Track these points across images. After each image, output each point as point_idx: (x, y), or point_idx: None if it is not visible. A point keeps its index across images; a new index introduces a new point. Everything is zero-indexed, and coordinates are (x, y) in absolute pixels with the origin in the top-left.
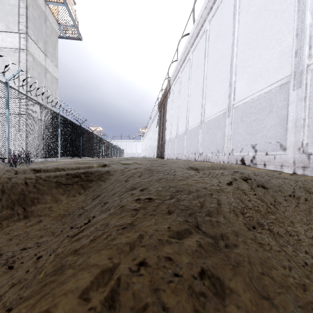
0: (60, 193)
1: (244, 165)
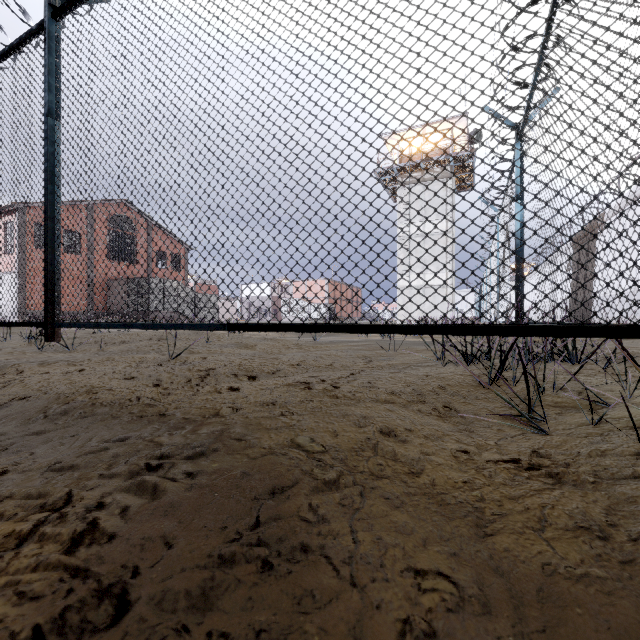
0: None
1: None
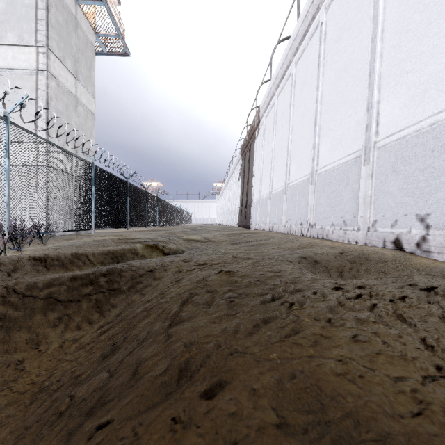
0: (51, 325)
1: (402, 251)
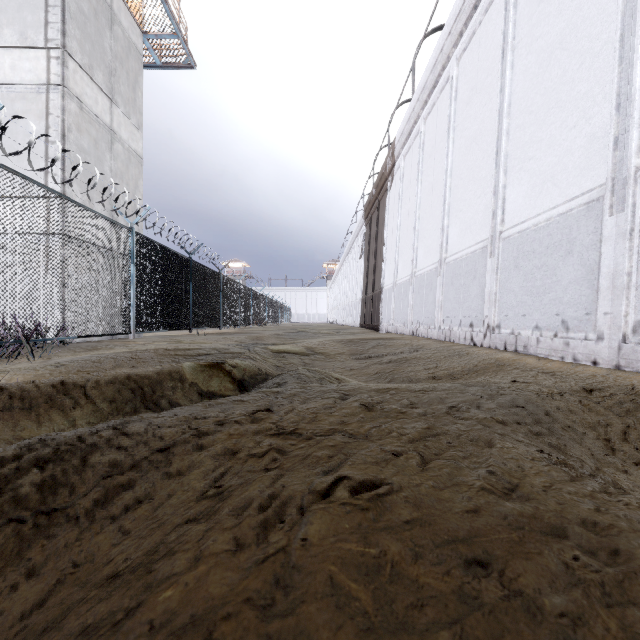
0: None
1: None
